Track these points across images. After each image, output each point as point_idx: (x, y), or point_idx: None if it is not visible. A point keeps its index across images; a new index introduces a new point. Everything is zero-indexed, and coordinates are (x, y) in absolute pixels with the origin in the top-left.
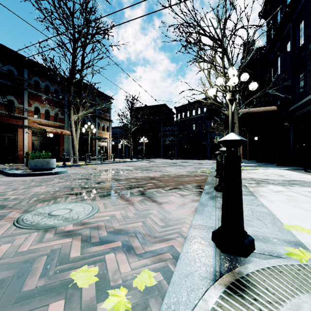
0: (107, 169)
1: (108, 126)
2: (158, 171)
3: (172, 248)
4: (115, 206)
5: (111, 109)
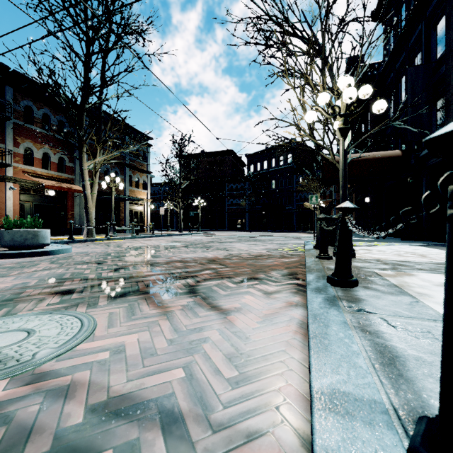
0: (139, 247)
1: (145, 180)
2: (221, 249)
3: None
4: (133, 320)
5: (149, 155)
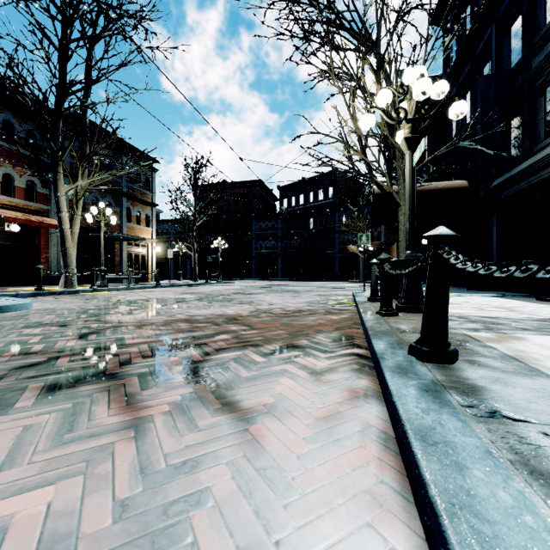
0: (133, 300)
1: (149, 215)
2: (246, 302)
3: None
4: (64, 444)
5: (154, 183)
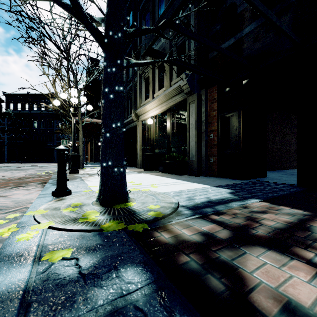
0: None
1: None
2: None
3: (27, 207)
4: None
5: None
